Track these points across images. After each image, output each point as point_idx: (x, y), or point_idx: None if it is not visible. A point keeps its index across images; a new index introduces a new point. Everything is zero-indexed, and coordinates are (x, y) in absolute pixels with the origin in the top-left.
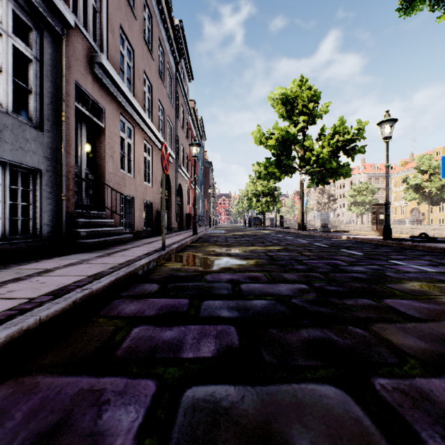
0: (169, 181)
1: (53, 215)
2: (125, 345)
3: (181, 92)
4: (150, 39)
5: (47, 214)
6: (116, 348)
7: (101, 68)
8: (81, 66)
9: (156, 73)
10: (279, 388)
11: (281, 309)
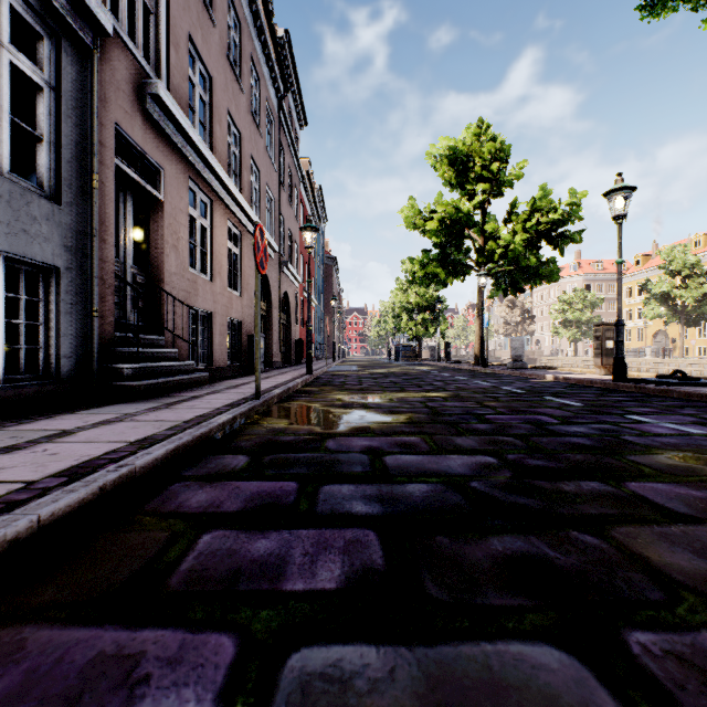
0: (268, 287)
1: (77, 342)
2: (185, 567)
3: (287, 146)
4: (238, 59)
5: (68, 340)
6: (169, 573)
7: (157, 103)
8: (124, 99)
9: (247, 114)
10: (458, 651)
11: (455, 499)
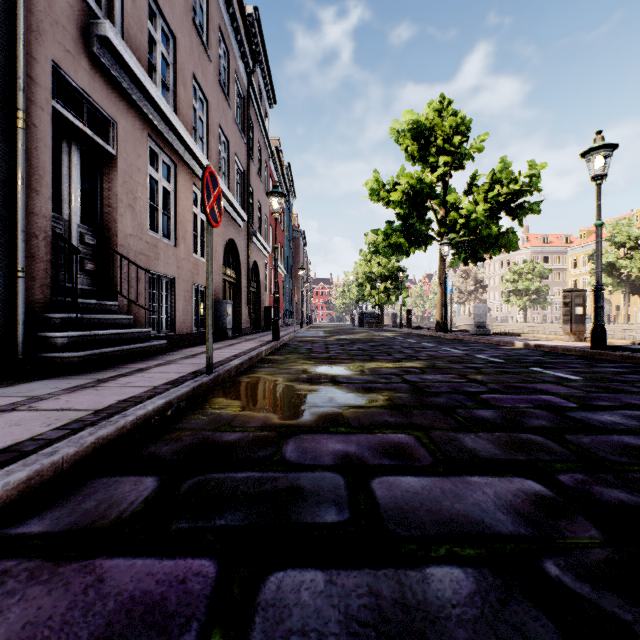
0: (237, 255)
1: None
2: None
3: (256, 121)
4: (205, 26)
5: None
6: None
7: (107, 48)
8: (64, 36)
9: (214, 82)
10: None
11: (545, 637)
